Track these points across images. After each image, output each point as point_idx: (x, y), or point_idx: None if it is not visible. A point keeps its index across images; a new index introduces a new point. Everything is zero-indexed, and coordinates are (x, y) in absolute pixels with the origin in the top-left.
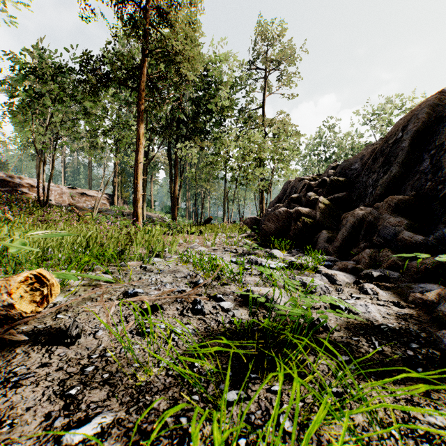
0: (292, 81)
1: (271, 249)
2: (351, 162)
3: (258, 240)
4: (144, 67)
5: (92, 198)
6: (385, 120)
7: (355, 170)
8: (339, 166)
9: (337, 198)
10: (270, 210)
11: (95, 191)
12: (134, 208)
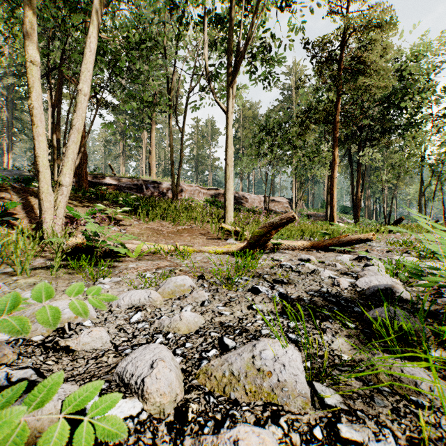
0: None
1: None
2: None
3: None
4: (338, 104)
5: (278, 203)
6: None
7: None
8: None
9: None
10: None
11: (280, 198)
12: (330, 212)
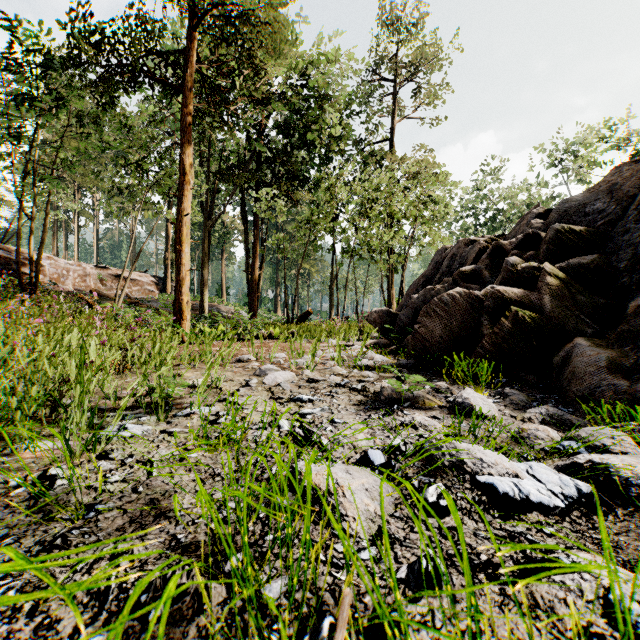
0: (437, 97)
1: (440, 380)
2: (583, 201)
3: (397, 354)
4: (194, 51)
5: (132, 282)
6: (582, 160)
7: (596, 213)
8: (554, 210)
9: (577, 266)
10: (416, 296)
11: (137, 273)
12: (176, 293)
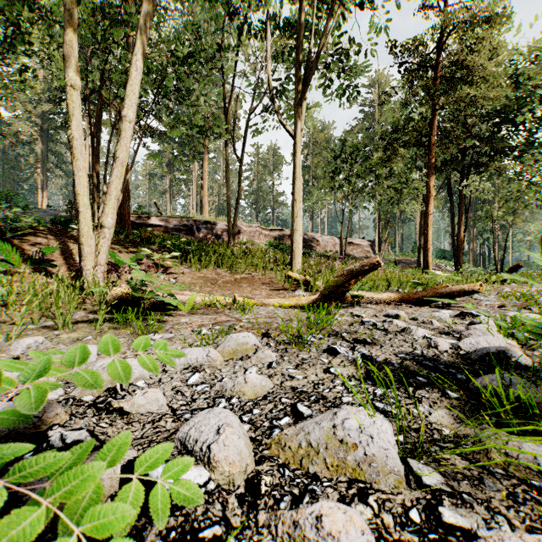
0: None
1: None
2: None
3: None
4: (434, 122)
5: (357, 246)
6: None
7: None
8: None
9: None
10: None
11: (359, 240)
12: (424, 257)
